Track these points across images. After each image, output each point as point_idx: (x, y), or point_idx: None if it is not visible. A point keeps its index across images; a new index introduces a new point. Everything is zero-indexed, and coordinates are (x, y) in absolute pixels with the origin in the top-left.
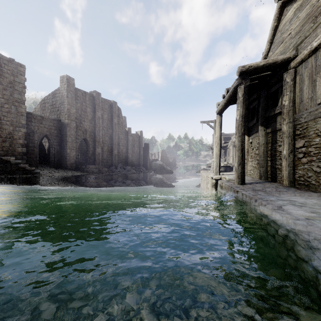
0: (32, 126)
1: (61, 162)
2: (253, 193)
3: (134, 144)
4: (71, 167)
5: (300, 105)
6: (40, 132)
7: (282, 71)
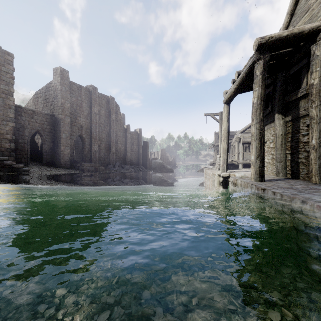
0: (22, 120)
1: (55, 159)
2: (289, 192)
3: (132, 142)
4: (65, 165)
5: None
6: (31, 127)
7: (308, 46)
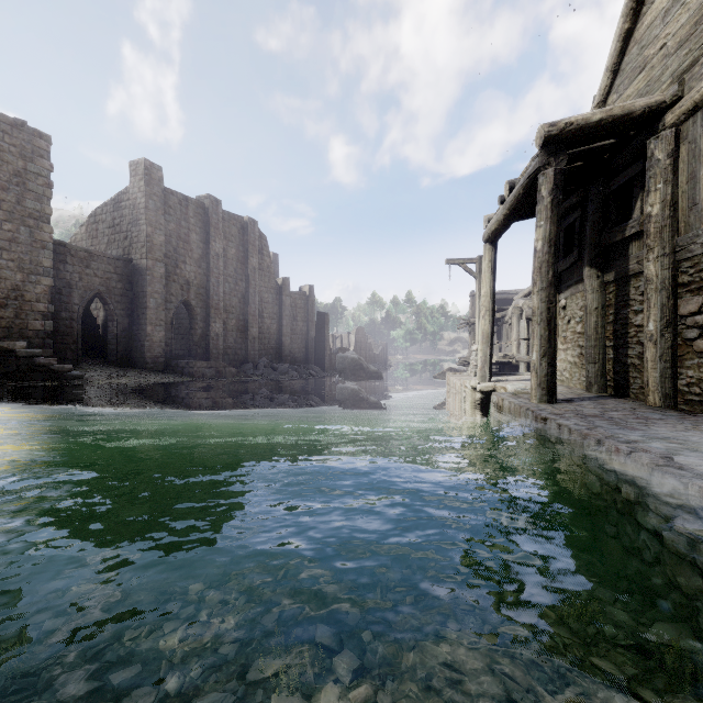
0: (67, 272)
1: (134, 353)
2: (586, 424)
3: (295, 314)
4: (155, 364)
5: (691, 213)
6: (86, 286)
7: (644, 137)
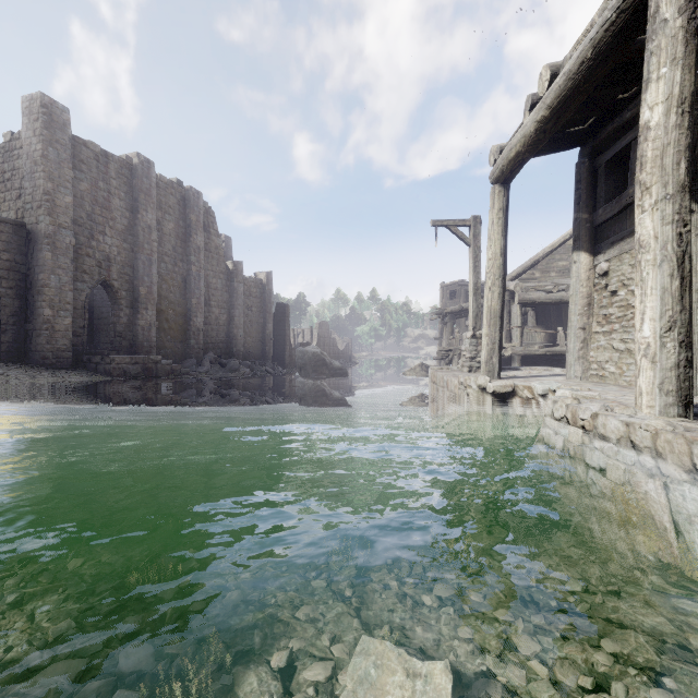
0: None
1: (27, 345)
2: None
3: (249, 304)
4: (57, 360)
5: None
6: None
7: None
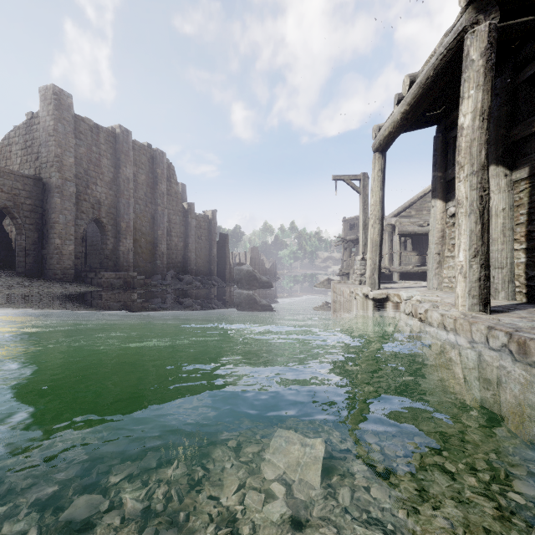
0: None
1: (43, 265)
2: None
3: (200, 234)
4: (64, 275)
5: None
6: None
7: None
